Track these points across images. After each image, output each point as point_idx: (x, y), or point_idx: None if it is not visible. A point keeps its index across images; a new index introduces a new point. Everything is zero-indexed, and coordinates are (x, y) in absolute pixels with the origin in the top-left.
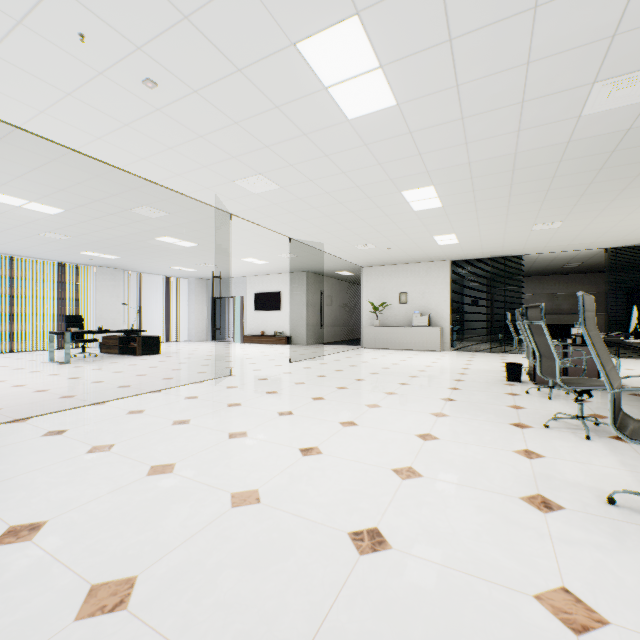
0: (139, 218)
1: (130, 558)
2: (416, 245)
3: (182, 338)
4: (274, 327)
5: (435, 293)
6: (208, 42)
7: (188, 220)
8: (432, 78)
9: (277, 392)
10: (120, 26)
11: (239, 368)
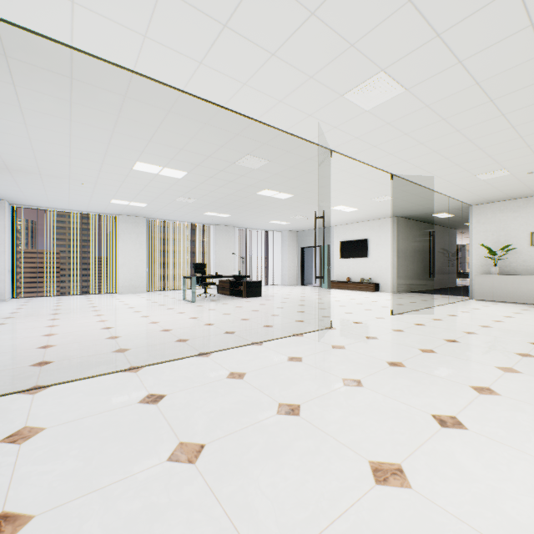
0: (243, 171)
1: None
2: None
3: (277, 282)
4: (360, 274)
5: None
6: None
7: (286, 167)
8: None
9: (403, 365)
10: None
11: (336, 318)
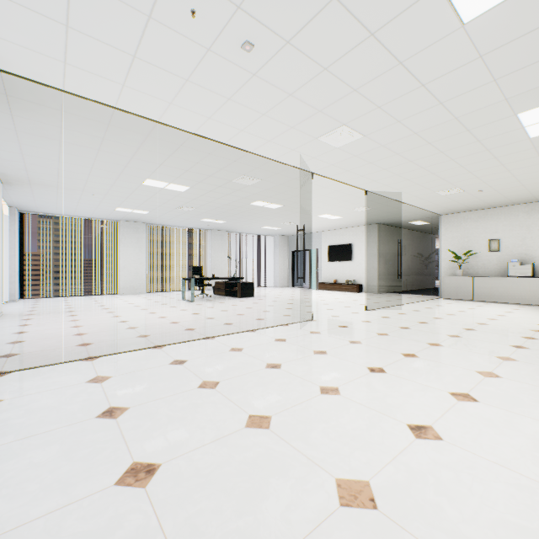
0: (239, 187)
1: None
2: (519, 183)
3: (269, 284)
4: (346, 276)
5: None
6: None
7: (275, 184)
8: None
9: (360, 342)
10: None
11: (318, 313)
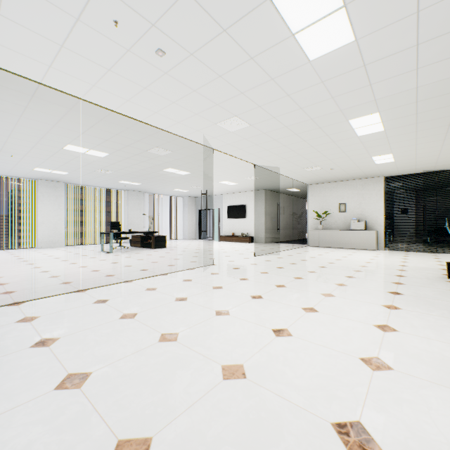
0: (153, 156)
1: (146, 418)
2: (355, 165)
3: (179, 237)
4: (241, 230)
5: (370, 203)
6: (202, 10)
7: (184, 155)
8: (393, 8)
9: (248, 279)
10: (140, 9)
11: (218, 259)
